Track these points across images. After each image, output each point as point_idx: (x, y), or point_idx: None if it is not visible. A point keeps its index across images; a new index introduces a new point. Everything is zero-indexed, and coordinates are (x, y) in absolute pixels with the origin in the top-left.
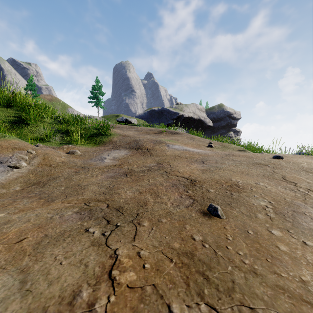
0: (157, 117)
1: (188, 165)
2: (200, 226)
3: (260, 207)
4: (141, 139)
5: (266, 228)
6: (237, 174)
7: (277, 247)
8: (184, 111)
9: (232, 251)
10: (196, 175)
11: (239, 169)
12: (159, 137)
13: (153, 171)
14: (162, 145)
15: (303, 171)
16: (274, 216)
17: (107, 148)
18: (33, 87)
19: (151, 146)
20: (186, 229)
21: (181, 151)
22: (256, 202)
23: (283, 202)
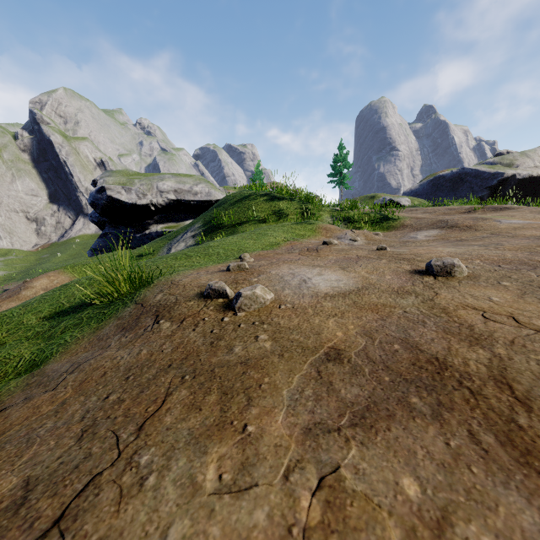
0: (450, 188)
1: (538, 231)
2: None
3: None
4: (449, 218)
5: None
6: None
7: None
8: (518, 167)
9: None
10: None
11: None
12: (475, 215)
13: (491, 237)
14: (488, 221)
15: None
16: None
17: (407, 231)
18: (260, 175)
19: (470, 223)
20: None
21: (524, 224)
22: None
23: None
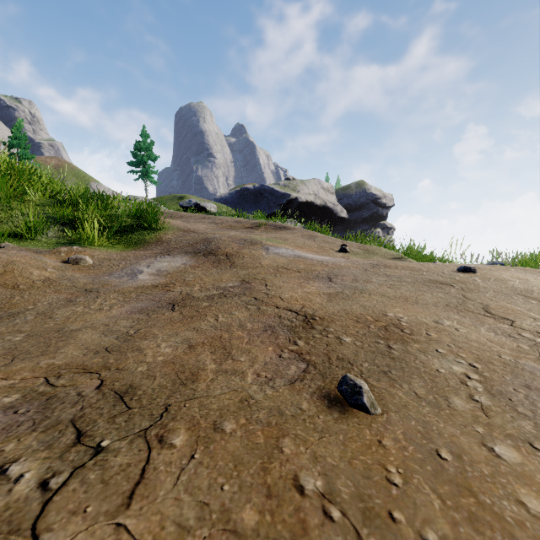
0: (253, 201)
1: (301, 285)
2: (320, 440)
3: (454, 379)
4: (217, 237)
5: (480, 440)
6: (396, 302)
7: (521, 505)
8: (299, 192)
9: (407, 529)
10: (317, 305)
11: (400, 293)
12: (251, 234)
13: (230, 298)
14: (256, 247)
15: (518, 296)
16: (488, 402)
17: (150, 254)
18: (21, 141)
19: (234, 249)
20: (283, 452)
21: (290, 259)
22: (442, 365)
23: (499, 364)
